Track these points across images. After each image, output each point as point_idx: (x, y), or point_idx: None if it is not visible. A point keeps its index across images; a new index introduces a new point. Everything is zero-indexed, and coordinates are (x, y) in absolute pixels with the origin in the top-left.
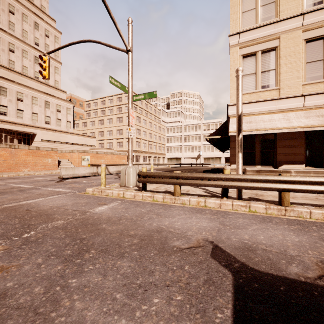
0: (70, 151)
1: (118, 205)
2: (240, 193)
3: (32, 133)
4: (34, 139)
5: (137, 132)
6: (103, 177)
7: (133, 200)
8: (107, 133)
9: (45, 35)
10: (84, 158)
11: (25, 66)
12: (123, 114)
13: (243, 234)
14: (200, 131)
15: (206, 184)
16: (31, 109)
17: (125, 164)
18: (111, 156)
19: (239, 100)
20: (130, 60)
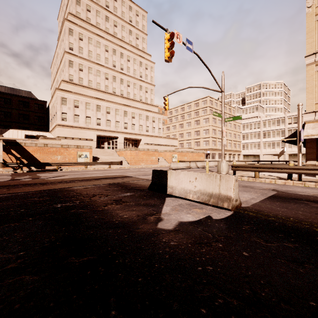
0: (164, 151)
1: None
2: (300, 177)
3: (139, 139)
4: (139, 143)
5: (213, 132)
6: (207, 167)
7: None
8: (186, 135)
9: (145, 68)
10: (173, 156)
11: (135, 94)
12: (200, 117)
13: (290, 189)
14: (283, 126)
15: (275, 171)
16: (138, 123)
17: (204, 160)
18: (192, 154)
19: (299, 123)
20: (223, 97)
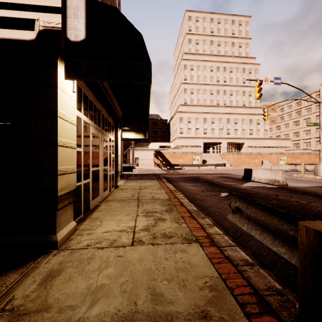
0: (269, 153)
1: (311, 179)
2: None
3: (241, 142)
4: (242, 147)
5: None
6: (302, 169)
7: (319, 179)
8: (303, 133)
9: (249, 73)
10: (281, 159)
11: (237, 101)
12: None
13: None
14: None
15: None
16: (241, 127)
17: None
18: (308, 156)
19: None
20: (320, 107)
